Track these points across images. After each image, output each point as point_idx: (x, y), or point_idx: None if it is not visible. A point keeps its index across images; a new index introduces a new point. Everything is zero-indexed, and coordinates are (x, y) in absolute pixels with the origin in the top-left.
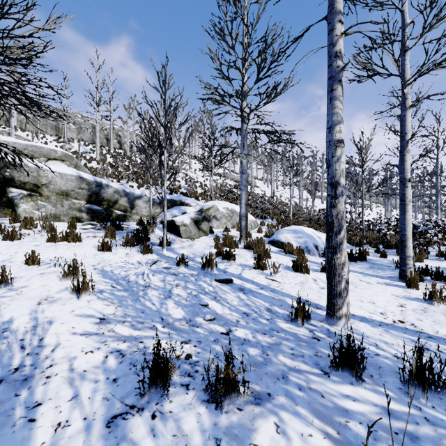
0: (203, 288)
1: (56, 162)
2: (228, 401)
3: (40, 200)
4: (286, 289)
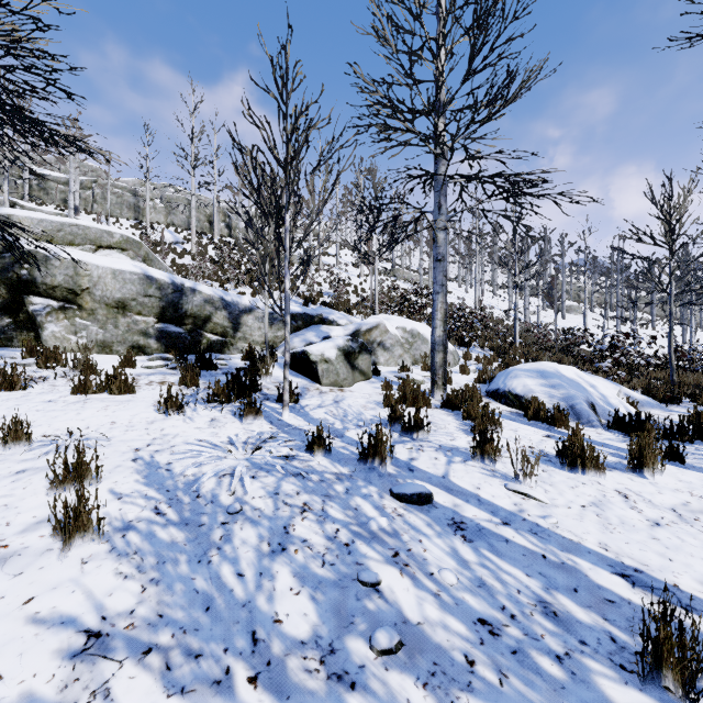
0: (364, 521)
1: (111, 251)
2: None
3: (79, 317)
4: (565, 526)
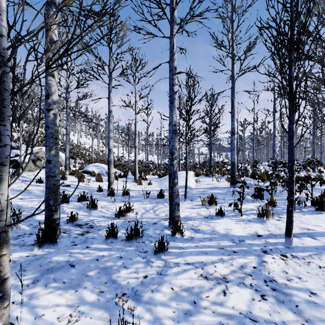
0: None
1: None
2: (83, 201)
3: None
4: (94, 187)
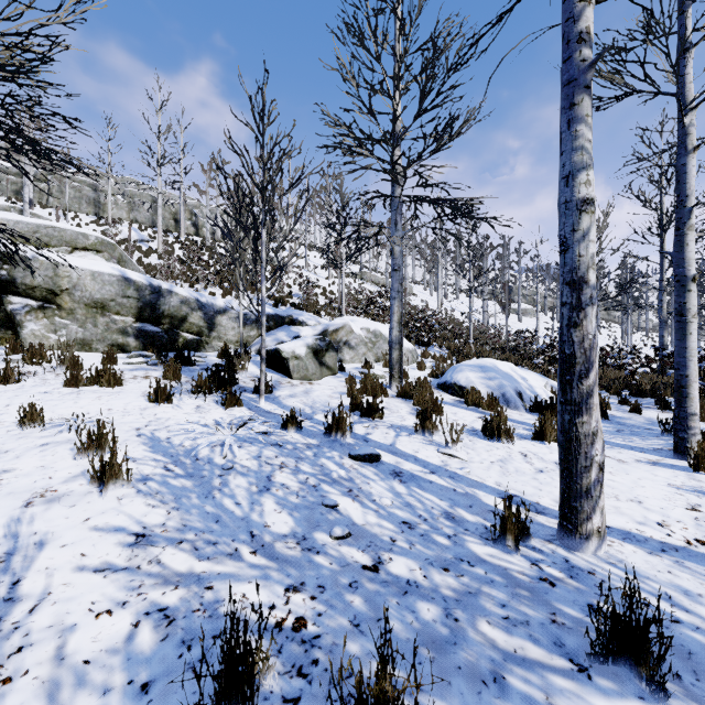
0: (327, 472)
1: (86, 253)
2: None
3: (58, 316)
4: (475, 473)
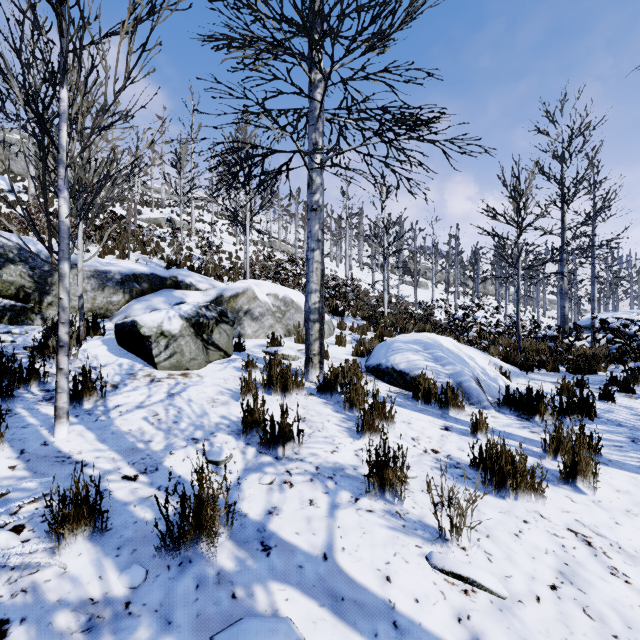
0: None
1: None
2: None
3: None
4: None
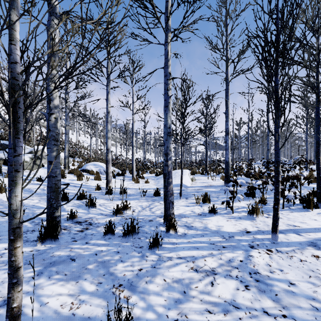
0: None
1: None
2: (82, 200)
3: None
4: (92, 185)
